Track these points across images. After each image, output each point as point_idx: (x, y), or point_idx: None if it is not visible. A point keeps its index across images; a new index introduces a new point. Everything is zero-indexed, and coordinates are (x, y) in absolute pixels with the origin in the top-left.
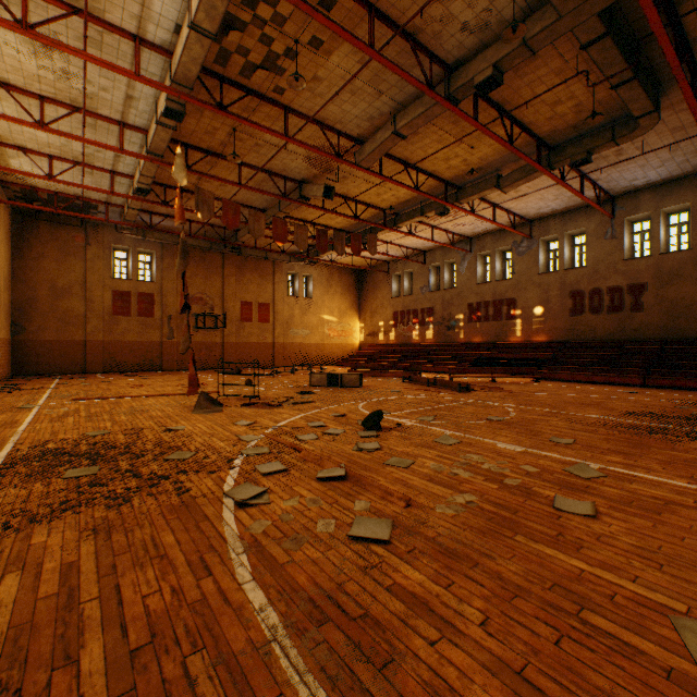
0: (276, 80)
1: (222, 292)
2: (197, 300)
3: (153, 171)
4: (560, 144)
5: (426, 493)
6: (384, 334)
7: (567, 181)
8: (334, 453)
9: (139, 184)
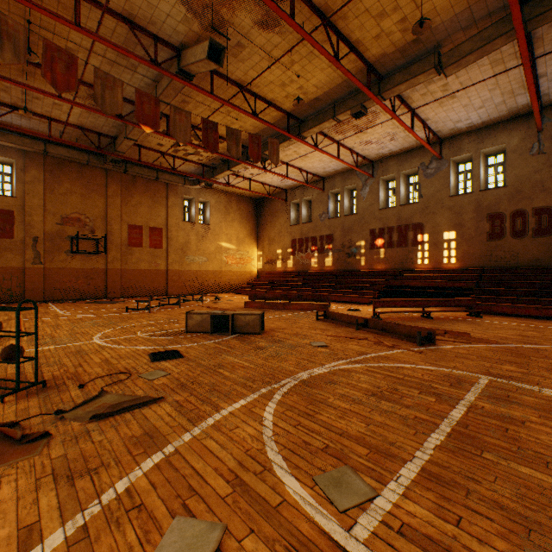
0: None
1: (106, 213)
2: (73, 220)
3: None
4: None
5: None
6: (282, 262)
7: (509, 75)
8: None
9: None
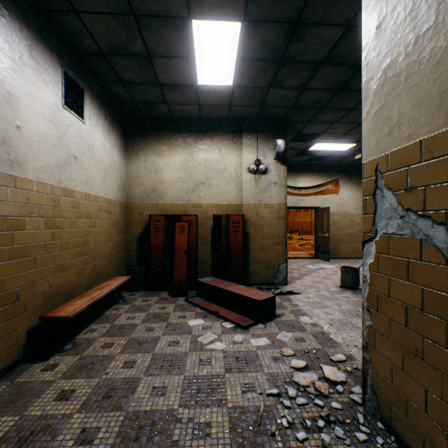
0: None
1: None
2: None
3: None
4: None
5: None
6: None
7: None
8: None
9: None
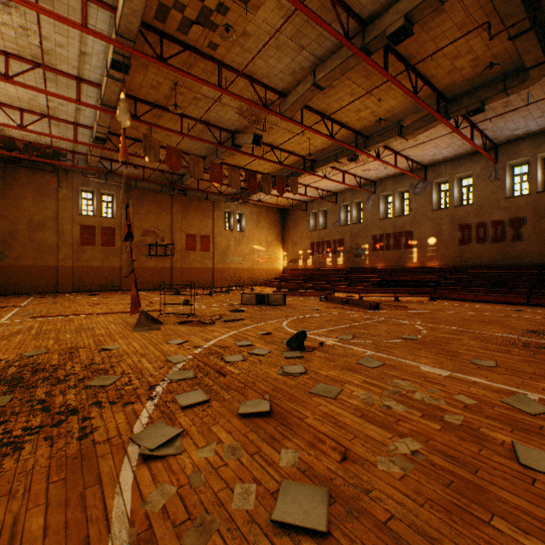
0: (210, 35)
1: (171, 226)
2: (150, 232)
3: (107, 122)
4: (456, 96)
5: (361, 438)
6: (303, 261)
7: (459, 131)
8: (259, 378)
9: (97, 133)
